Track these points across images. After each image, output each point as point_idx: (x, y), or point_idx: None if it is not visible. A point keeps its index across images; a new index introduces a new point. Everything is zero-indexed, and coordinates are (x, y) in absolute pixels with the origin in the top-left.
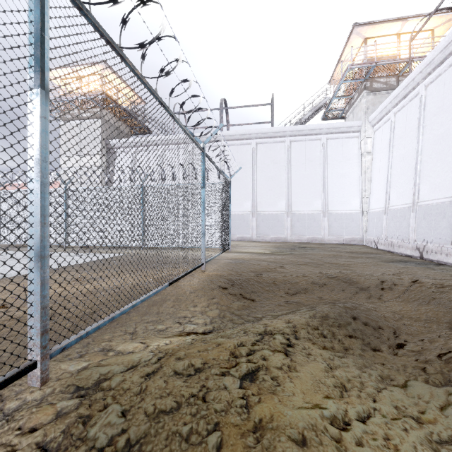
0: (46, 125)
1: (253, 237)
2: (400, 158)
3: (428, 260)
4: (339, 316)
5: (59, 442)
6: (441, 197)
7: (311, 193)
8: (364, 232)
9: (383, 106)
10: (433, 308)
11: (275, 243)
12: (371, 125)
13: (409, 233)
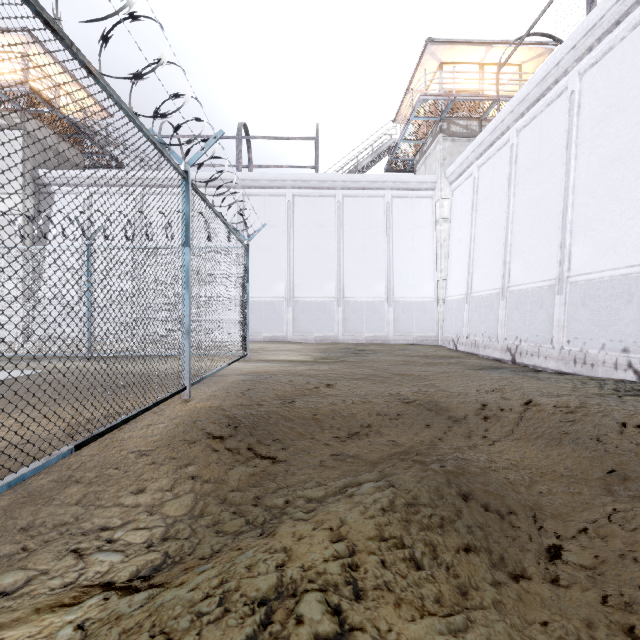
0: None
1: (288, 336)
2: (485, 227)
3: (522, 366)
4: (438, 498)
5: None
6: (537, 280)
7: (372, 272)
8: (439, 328)
9: (464, 156)
10: (570, 453)
11: (320, 344)
12: (448, 182)
13: (498, 329)
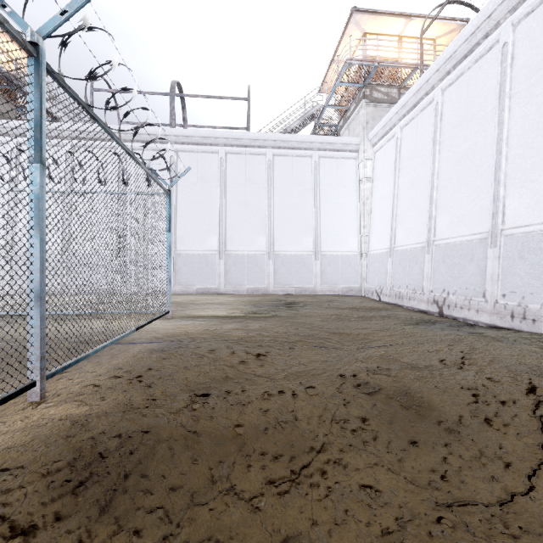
0: None
1: (220, 288)
2: (408, 185)
3: (450, 318)
4: None
5: None
6: (466, 233)
7: (300, 227)
8: (363, 280)
9: (387, 118)
10: None
11: (251, 296)
12: (371, 144)
13: (424, 281)
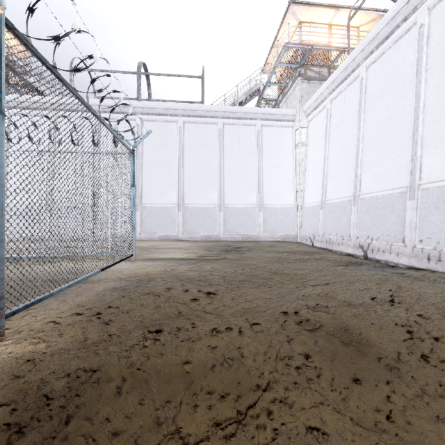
0: None
1: (179, 235)
2: (337, 148)
3: (374, 260)
4: None
5: None
6: (387, 188)
7: (246, 184)
8: (298, 228)
9: (319, 92)
10: None
11: (205, 242)
12: (305, 115)
13: (351, 229)
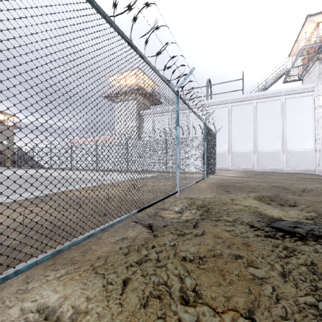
0: (179, 134)
1: (229, 168)
2: None
3: None
4: (269, 195)
5: (190, 203)
6: None
7: (273, 137)
8: (316, 165)
9: None
10: None
11: (244, 171)
12: None
13: None
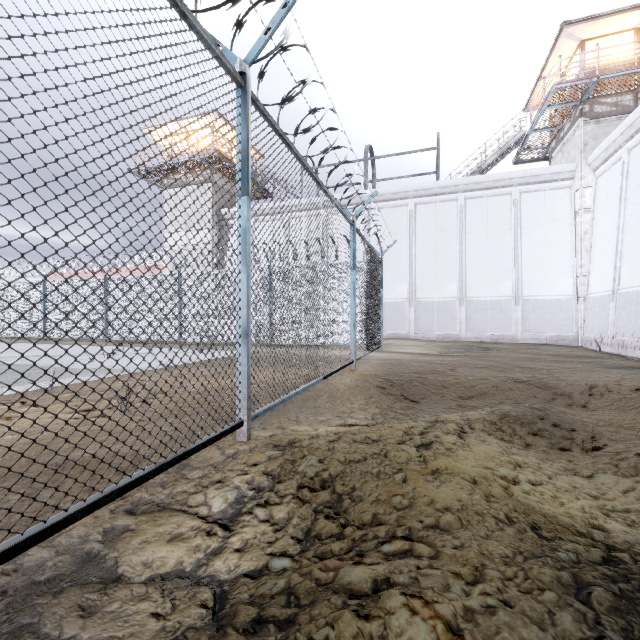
0: (249, 225)
1: (410, 334)
2: (636, 217)
3: None
4: (522, 415)
5: (278, 472)
6: None
7: (497, 271)
8: (579, 328)
9: (609, 140)
10: None
11: (442, 342)
12: (591, 168)
13: None
